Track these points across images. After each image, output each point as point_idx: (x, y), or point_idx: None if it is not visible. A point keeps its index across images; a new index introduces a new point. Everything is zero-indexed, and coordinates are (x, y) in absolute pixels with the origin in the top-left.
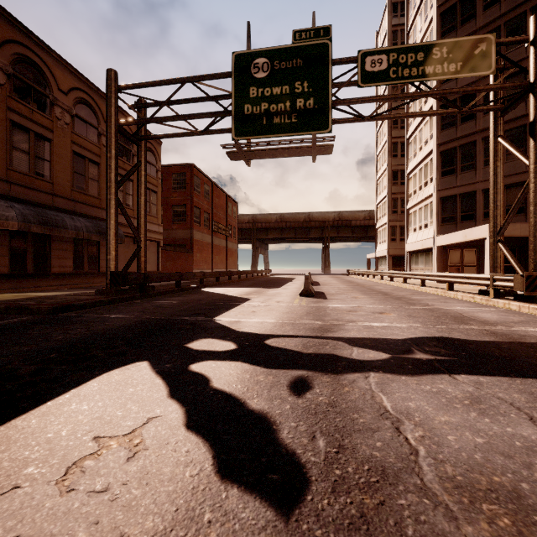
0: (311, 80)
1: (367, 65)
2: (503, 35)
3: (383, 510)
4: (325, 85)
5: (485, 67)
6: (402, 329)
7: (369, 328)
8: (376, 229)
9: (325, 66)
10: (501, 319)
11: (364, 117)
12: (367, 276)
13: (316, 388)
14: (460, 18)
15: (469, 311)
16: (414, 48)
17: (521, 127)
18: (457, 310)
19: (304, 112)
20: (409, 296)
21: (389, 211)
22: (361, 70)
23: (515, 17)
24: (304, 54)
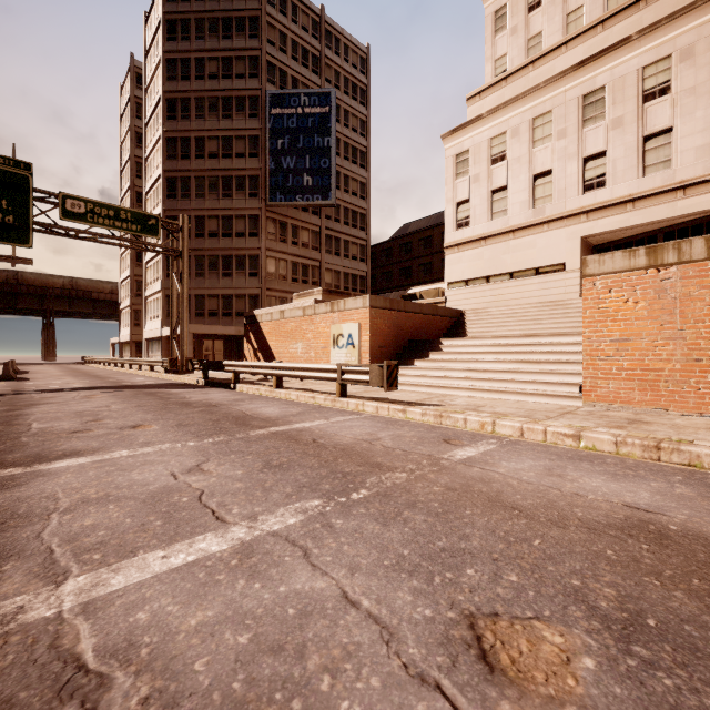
0: (11, 200)
1: (68, 205)
2: (207, 185)
3: (20, 400)
4: (27, 209)
5: (155, 234)
6: (72, 386)
7: (51, 387)
8: (120, 310)
9: (27, 194)
10: (141, 381)
11: (70, 236)
12: (104, 364)
13: (7, 397)
14: (180, 153)
15: (133, 380)
16: (107, 206)
17: (217, 256)
18: (128, 380)
19: (3, 225)
20: (113, 376)
21: (133, 294)
22: (62, 207)
23: (214, 176)
24: (4, 176)
